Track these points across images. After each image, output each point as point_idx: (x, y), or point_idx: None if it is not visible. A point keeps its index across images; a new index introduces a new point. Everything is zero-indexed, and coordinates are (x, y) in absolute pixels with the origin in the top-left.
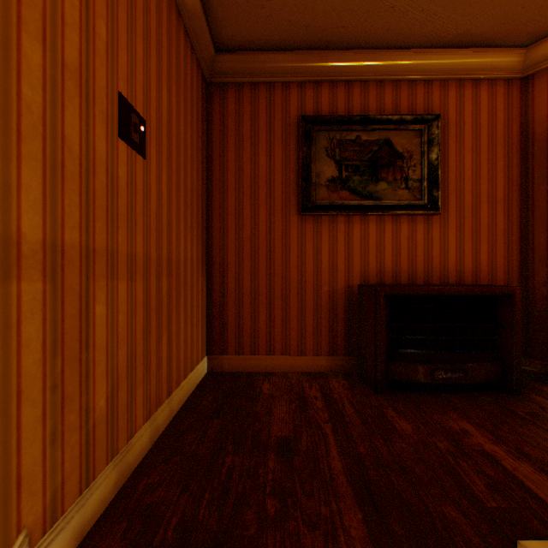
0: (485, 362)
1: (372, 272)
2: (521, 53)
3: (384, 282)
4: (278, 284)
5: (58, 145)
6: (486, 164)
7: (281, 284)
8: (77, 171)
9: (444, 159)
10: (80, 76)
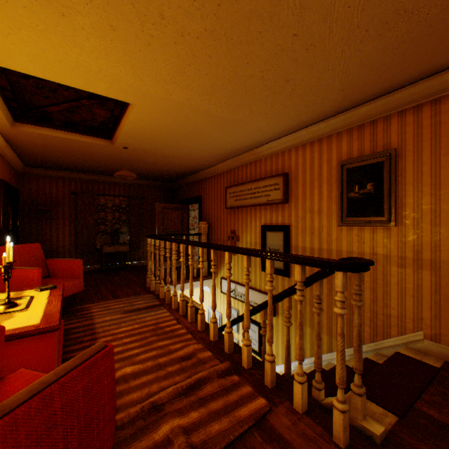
0: None
1: None
2: None
3: None
4: None
5: (436, 231)
6: None
7: None
8: (447, 237)
9: None
10: (448, 204)
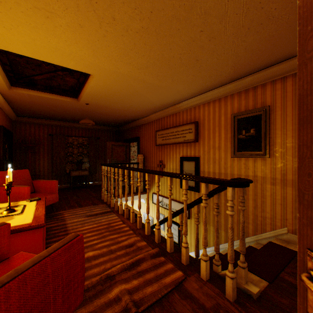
0: None
1: None
2: None
3: None
4: None
5: (296, 161)
6: None
7: None
8: None
9: None
10: None
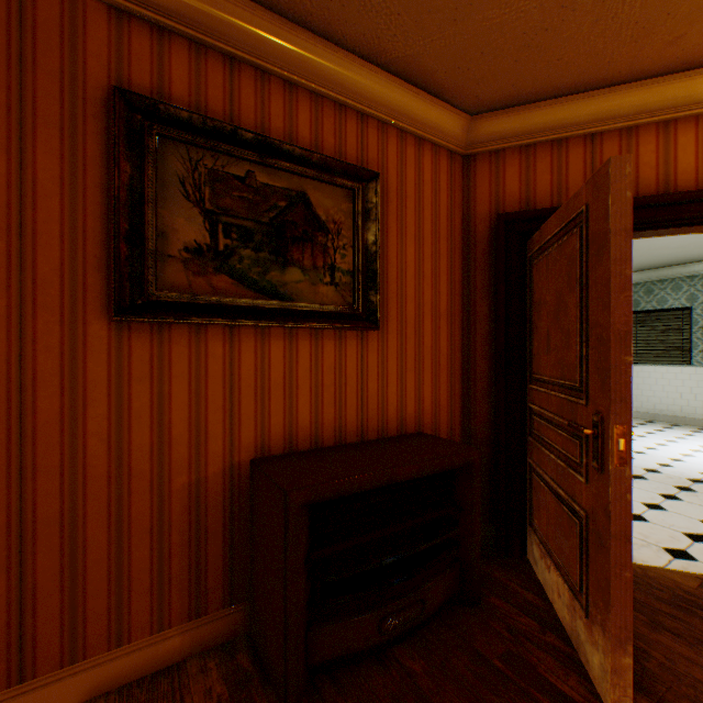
0: (444, 571)
1: (277, 433)
2: (466, 121)
3: (299, 448)
4: (51, 492)
5: None
6: (431, 262)
7: (59, 490)
8: None
9: (384, 245)
10: None
